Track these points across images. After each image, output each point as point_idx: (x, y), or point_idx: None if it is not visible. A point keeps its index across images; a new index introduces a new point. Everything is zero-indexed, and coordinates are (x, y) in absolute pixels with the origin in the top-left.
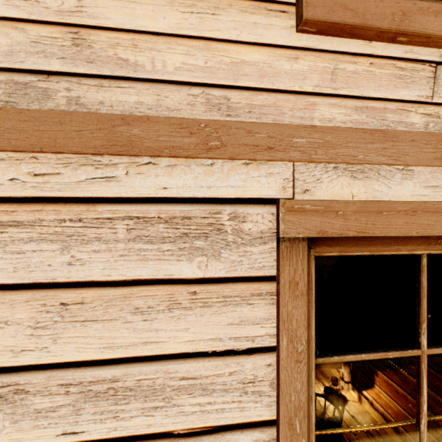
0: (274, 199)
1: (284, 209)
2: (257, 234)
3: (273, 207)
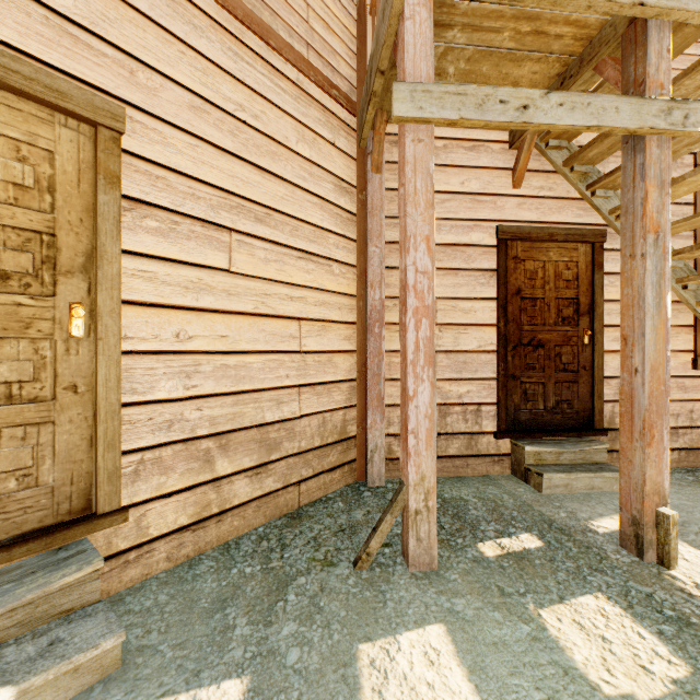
0: (692, 153)
1: (698, 155)
2: (687, 165)
3: (692, 156)
